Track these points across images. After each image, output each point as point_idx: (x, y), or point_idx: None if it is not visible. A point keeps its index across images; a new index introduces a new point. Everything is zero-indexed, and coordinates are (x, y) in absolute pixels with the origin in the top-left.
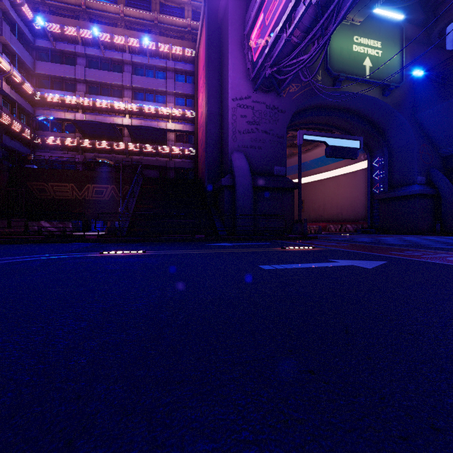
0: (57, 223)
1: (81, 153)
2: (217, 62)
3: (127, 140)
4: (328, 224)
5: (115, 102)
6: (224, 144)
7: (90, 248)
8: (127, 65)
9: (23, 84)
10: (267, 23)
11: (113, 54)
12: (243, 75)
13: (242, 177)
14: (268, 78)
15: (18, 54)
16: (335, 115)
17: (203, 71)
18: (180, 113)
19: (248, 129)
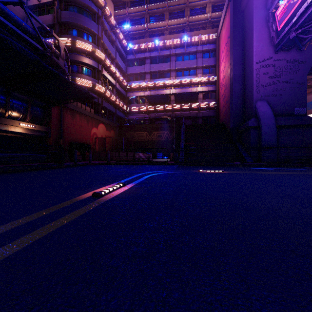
0: (146, 154)
1: (148, 114)
2: (240, 38)
3: (172, 103)
4: None
5: (166, 81)
6: (248, 96)
7: (183, 168)
8: (172, 56)
9: (123, 81)
10: None
11: (165, 52)
12: (265, 42)
13: (266, 119)
14: (290, 39)
15: (121, 66)
16: None
17: (226, 47)
18: (206, 79)
19: (269, 82)
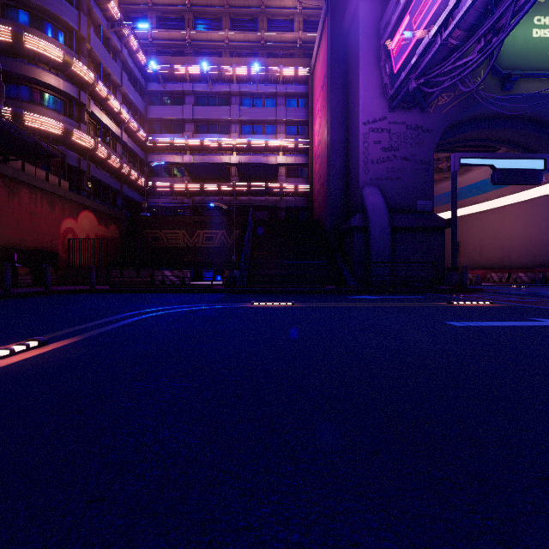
0: (177, 272)
1: (189, 198)
2: (342, 80)
3: (234, 180)
4: (487, 271)
5: (223, 140)
6: (352, 178)
7: (232, 299)
8: (234, 97)
9: (138, 132)
10: (414, 27)
11: (220, 87)
12: (377, 92)
13: (377, 216)
14: (411, 92)
15: (133, 102)
16: (503, 125)
17: (322, 92)
18: (293, 144)
19: (382, 157)
